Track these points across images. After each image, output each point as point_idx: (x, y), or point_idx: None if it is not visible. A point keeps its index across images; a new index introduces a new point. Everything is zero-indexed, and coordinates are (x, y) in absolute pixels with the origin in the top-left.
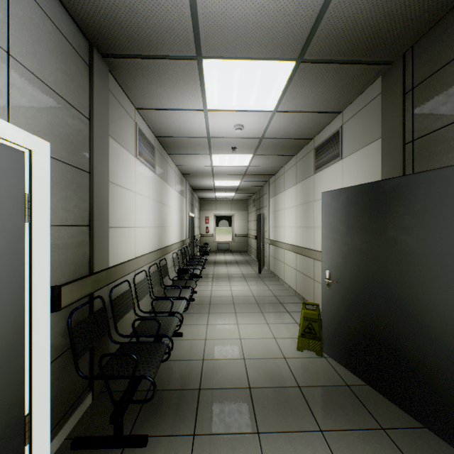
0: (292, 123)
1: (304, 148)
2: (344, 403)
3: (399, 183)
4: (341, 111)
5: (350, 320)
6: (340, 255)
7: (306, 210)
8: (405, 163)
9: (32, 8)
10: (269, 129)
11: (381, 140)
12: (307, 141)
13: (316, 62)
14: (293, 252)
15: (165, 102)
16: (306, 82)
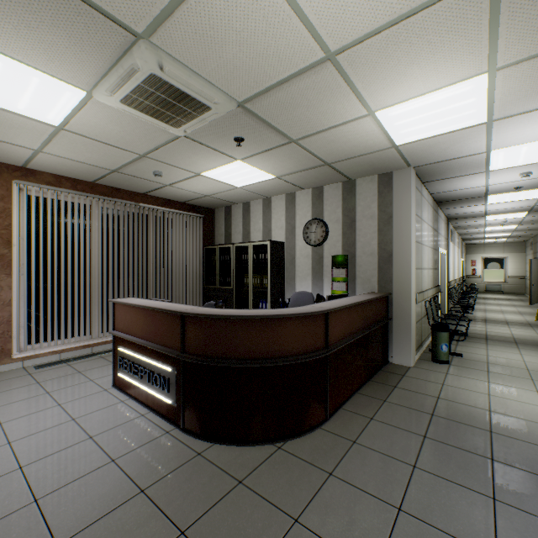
0: None
1: None
2: None
3: None
4: None
5: None
6: None
7: None
8: None
9: (445, 225)
10: (524, 219)
11: None
12: None
13: (537, 211)
14: None
15: (465, 221)
16: (536, 213)
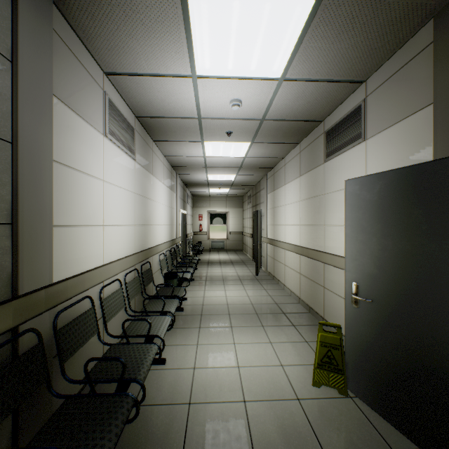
0: (301, 98)
1: (311, 134)
2: None
3: None
4: (365, 79)
5: (392, 354)
6: (374, 264)
7: (314, 205)
8: None
9: None
10: (272, 107)
11: (434, 106)
12: (315, 124)
13: None
14: (296, 254)
15: (141, 63)
16: (328, 30)
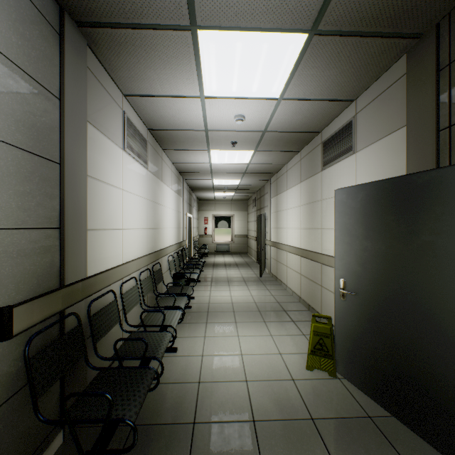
0: (299, 114)
1: (310, 143)
2: (368, 443)
3: (437, 176)
4: (355, 98)
5: (371, 338)
6: (357, 262)
7: (312, 210)
8: (439, 153)
9: None
10: (273, 121)
11: (407, 128)
12: (314, 135)
13: (332, 35)
14: (297, 255)
15: (156, 87)
16: (318, 62)
